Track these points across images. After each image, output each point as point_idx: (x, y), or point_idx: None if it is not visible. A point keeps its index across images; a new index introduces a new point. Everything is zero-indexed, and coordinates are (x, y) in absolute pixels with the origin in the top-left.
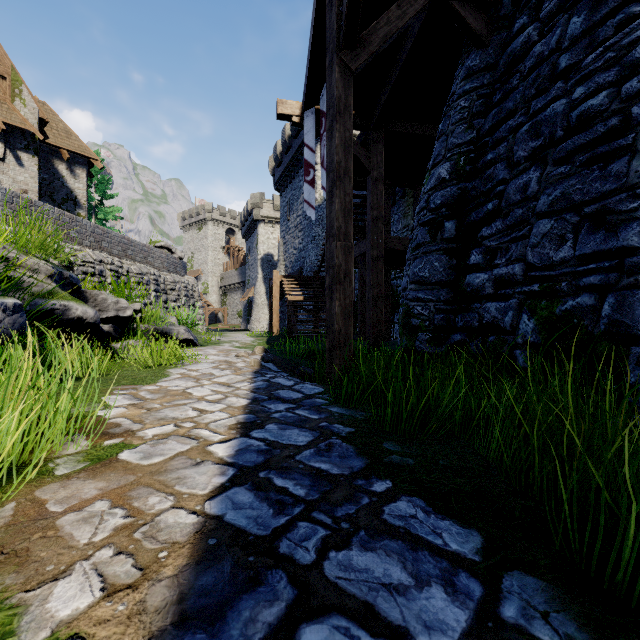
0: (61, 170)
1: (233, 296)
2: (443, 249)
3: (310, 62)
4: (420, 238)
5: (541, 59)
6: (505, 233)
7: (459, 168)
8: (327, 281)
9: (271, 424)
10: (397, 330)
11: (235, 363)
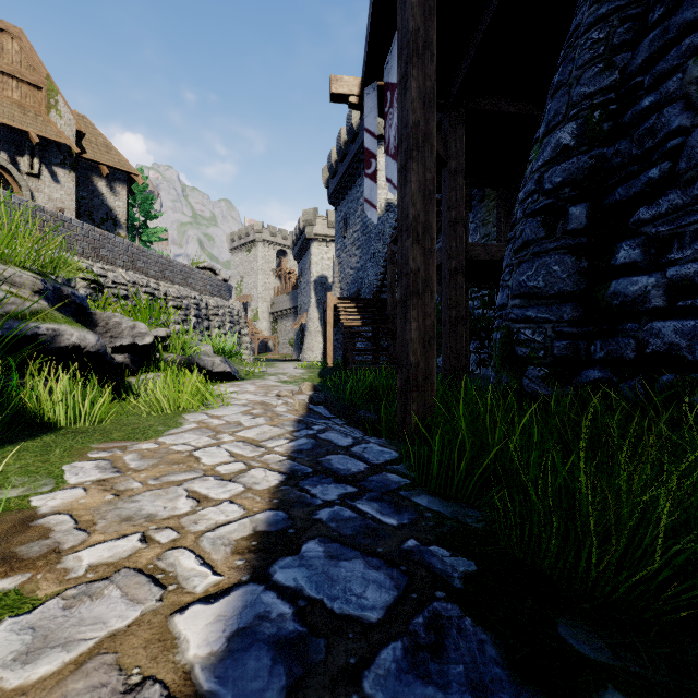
0: (100, 187)
1: (284, 323)
2: (566, 246)
3: (372, 14)
4: (528, 233)
5: None
6: (689, 209)
7: (591, 128)
8: (398, 294)
9: (312, 541)
10: (474, 361)
11: (274, 406)
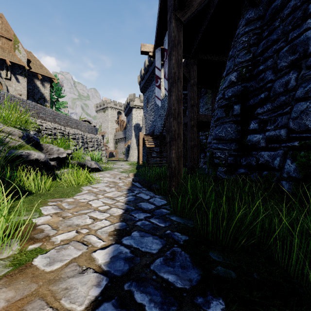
0: (38, 84)
1: (120, 144)
2: (233, 120)
3: (158, 22)
4: (219, 114)
5: (295, 8)
6: (273, 111)
7: (242, 75)
8: (168, 139)
9: (135, 231)
10: (202, 162)
11: (118, 183)
